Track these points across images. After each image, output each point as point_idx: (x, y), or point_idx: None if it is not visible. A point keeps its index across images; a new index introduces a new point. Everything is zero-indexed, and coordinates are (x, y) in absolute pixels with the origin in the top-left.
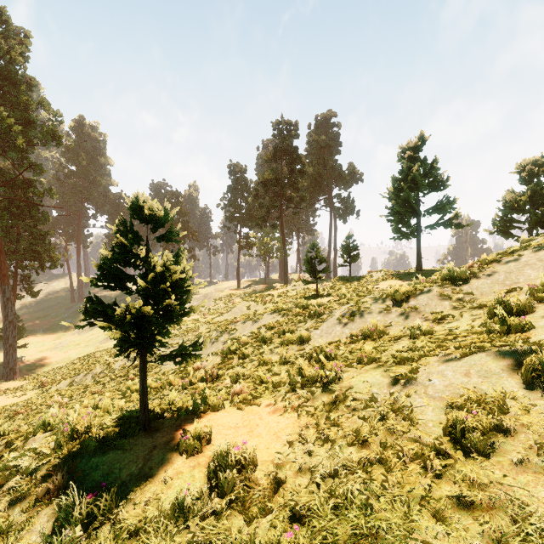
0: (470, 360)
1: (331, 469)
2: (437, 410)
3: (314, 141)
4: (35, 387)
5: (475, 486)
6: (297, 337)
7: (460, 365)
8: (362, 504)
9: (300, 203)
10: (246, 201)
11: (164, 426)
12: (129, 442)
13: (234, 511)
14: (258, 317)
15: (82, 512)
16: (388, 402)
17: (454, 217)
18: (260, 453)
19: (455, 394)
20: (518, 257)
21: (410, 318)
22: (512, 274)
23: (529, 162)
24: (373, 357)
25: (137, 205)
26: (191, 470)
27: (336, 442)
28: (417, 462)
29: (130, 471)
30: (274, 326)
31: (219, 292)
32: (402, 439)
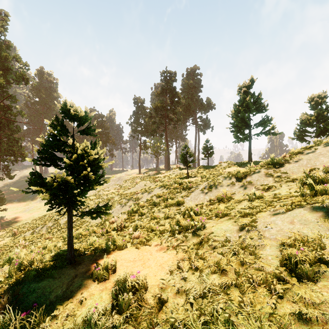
0: (293, 213)
1: (200, 292)
2: (273, 247)
3: (185, 84)
4: (10, 235)
5: (310, 305)
6: (176, 202)
7: (286, 216)
8: (225, 320)
9: (177, 121)
10: (144, 120)
11: (84, 260)
12: (59, 272)
13: (128, 325)
14: (151, 190)
15: (17, 326)
16: (238, 242)
17: (271, 128)
18: (150, 279)
19: (285, 236)
20: (314, 150)
21: (247, 188)
22: (312, 160)
23: (316, 96)
24: (226, 213)
25: (65, 108)
26: (100, 292)
27: (203, 271)
28: (263, 286)
29: (57, 293)
30: (161, 195)
31: (128, 176)
32: (251, 269)
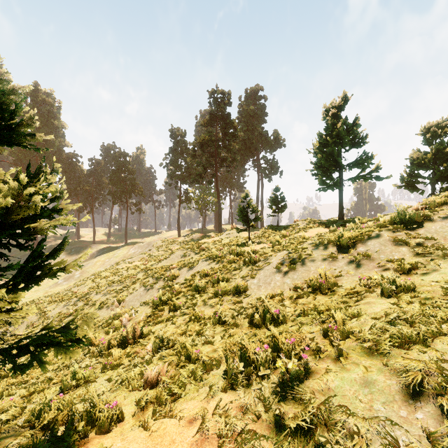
0: None
1: None
2: None
3: (244, 110)
4: None
5: None
6: (233, 288)
7: None
8: None
9: (232, 162)
10: (185, 161)
11: None
12: None
13: None
14: (193, 264)
15: None
16: None
17: (374, 169)
18: None
19: None
20: None
21: (362, 266)
22: None
23: (433, 125)
24: (347, 329)
25: None
26: None
27: None
28: None
29: None
30: (209, 274)
31: (161, 241)
32: None
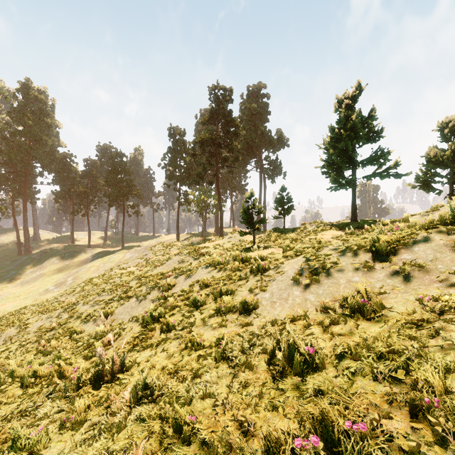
0: None
1: None
2: None
3: (246, 109)
4: None
5: None
6: (240, 304)
7: None
8: None
9: (234, 162)
10: (184, 161)
11: None
12: None
13: None
14: (192, 271)
15: None
16: None
17: (393, 166)
18: None
19: None
20: None
21: (414, 280)
22: None
23: (452, 120)
24: None
25: None
26: None
27: None
28: None
29: None
30: (209, 284)
31: (159, 245)
32: None
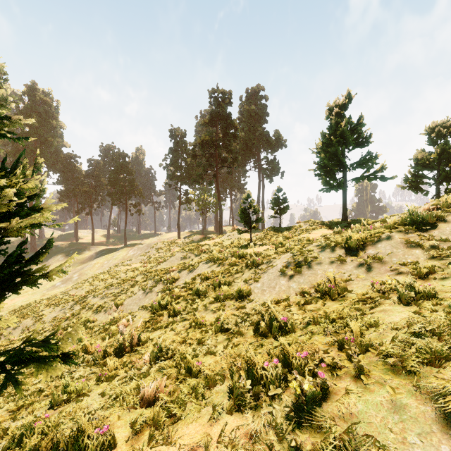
0: None
1: None
2: None
3: (245, 110)
4: None
5: None
6: (235, 292)
7: None
8: None
9: (233, 163)
10: (185, 162)
11: None
12: None
13: None
14: (194, 266)
15: None
16: None
17: (379, 169)
18: None
19: None
20: None
21: (373, 270)
22: None
23: (438, 125)
24: (366, 341)
25: None
26: None
27: None
28: None
29: None
30: (210, 277)
31: (161, 242)
32: None
